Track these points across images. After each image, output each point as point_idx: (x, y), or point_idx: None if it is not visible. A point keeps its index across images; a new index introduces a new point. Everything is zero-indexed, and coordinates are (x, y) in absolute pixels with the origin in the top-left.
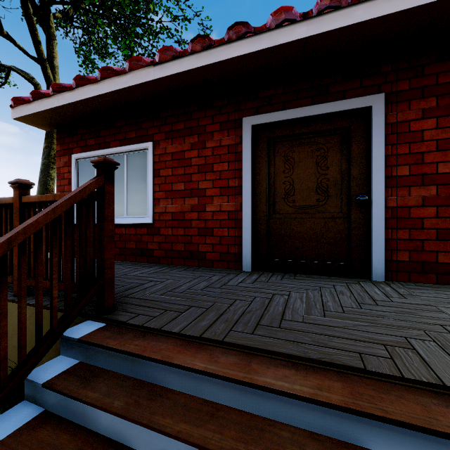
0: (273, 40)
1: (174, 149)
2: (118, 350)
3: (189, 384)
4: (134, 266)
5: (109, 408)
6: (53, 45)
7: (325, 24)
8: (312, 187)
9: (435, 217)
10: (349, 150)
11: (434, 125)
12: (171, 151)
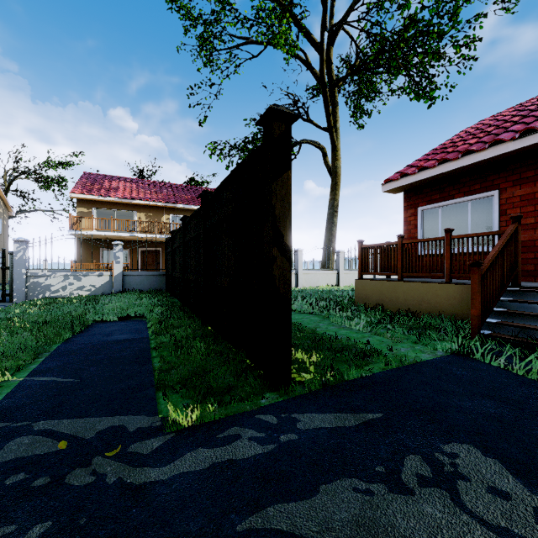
0: None
1: (522, 192)
2: None
3: None
4: None
5: None
6: (336, 111)
7: None
8: None
9: None
10: None
11: None
12: (519, 194)
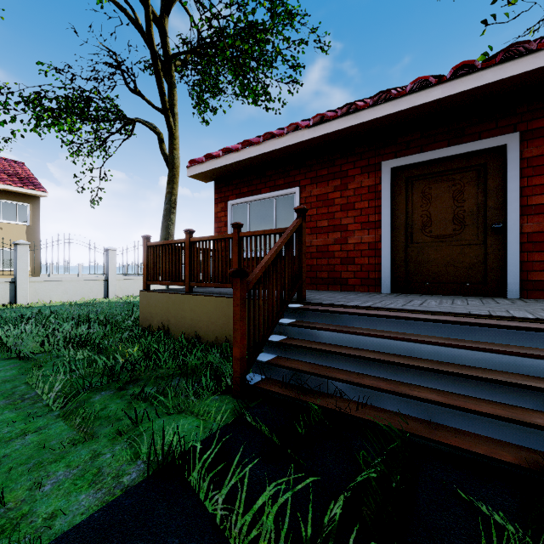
0: (412, 102)
1: (318, 192)
2: (323, 310)
3: (367, 323)
4: None
5: (329, 328)
6: (173, 93)
7: (458, 87)
8: (449, 218)
9: None
10: (485, 184)
11: None
12: (316, 194)
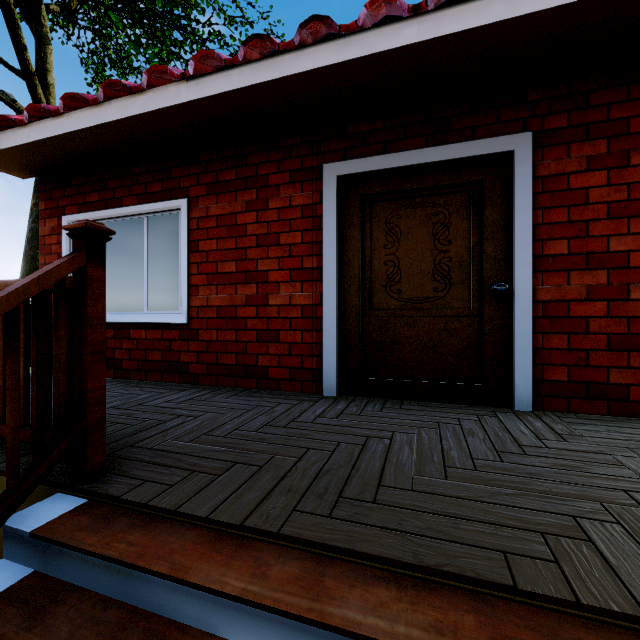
0: (369, 45)
1: (220, 210)
2: (96, 555)
3: (216, 617)
4: (158, 388)
5: None
6: (45, 52)
7: (446, 24)
8: (427, 270)
9: (605, 316)
10: (480, 216)
11: (604, 181)
12: (215, 213)
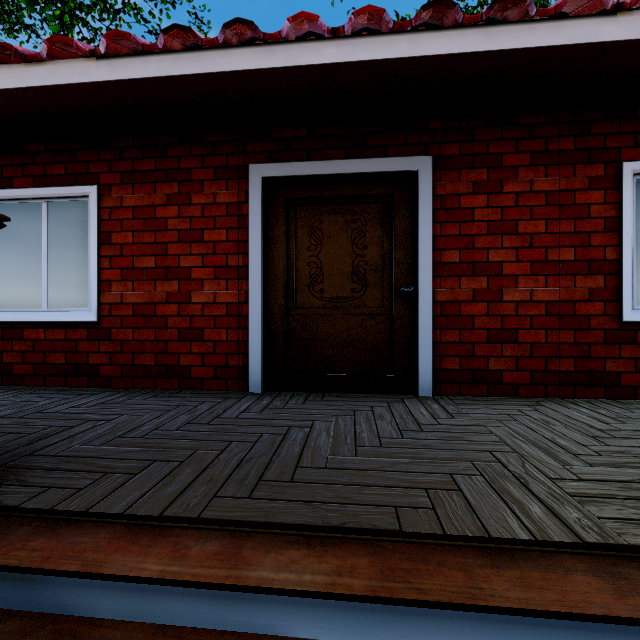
0: (292, 57)
1: (136, 201)
2: None
3: (133, 604)
4: (61, 394)
5: None
6: None
7: (360, 51)
8: (346, 272)
9: (486, 315)
10: (392, 225)
11: (485, 203)
12: (131, 204)
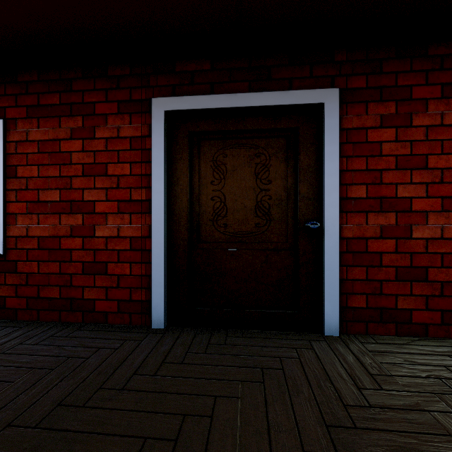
0: None
1: (41, 135)
2: None
3: None
4: None
5: None
6: None
7: None
8: (250, 206)
9: (394, 252)
10: (296, 160)
11: (394, 137)
12: (36, 138)
